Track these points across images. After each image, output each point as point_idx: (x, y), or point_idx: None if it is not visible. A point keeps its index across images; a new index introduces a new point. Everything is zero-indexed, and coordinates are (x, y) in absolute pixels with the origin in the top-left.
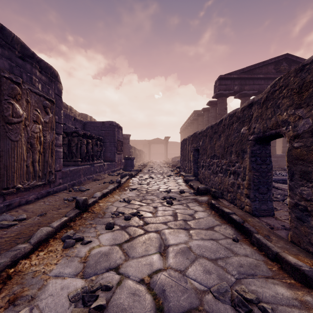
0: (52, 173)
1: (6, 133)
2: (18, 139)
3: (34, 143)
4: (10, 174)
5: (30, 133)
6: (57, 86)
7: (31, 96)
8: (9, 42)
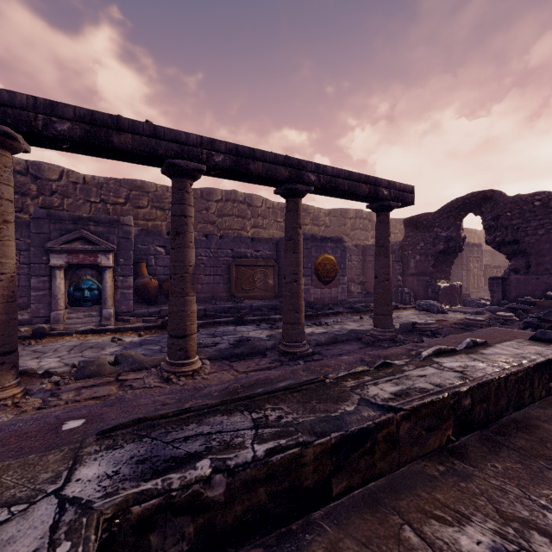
0: (479, 288)
1: (468, 274)
2: (471, 275)
3: (474, 276)
4: (469, 286)
5: (473, 272)
6: (481, 249)
7: (473, 259)
8: (468, 245)
